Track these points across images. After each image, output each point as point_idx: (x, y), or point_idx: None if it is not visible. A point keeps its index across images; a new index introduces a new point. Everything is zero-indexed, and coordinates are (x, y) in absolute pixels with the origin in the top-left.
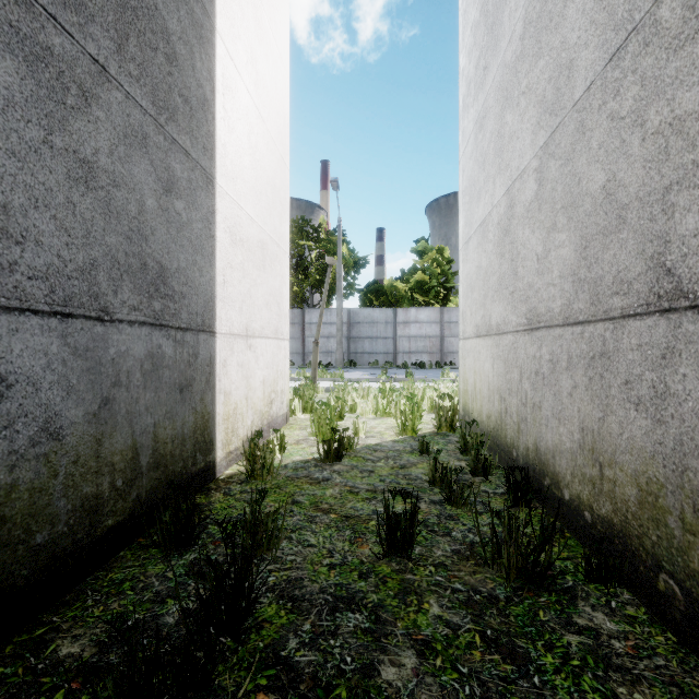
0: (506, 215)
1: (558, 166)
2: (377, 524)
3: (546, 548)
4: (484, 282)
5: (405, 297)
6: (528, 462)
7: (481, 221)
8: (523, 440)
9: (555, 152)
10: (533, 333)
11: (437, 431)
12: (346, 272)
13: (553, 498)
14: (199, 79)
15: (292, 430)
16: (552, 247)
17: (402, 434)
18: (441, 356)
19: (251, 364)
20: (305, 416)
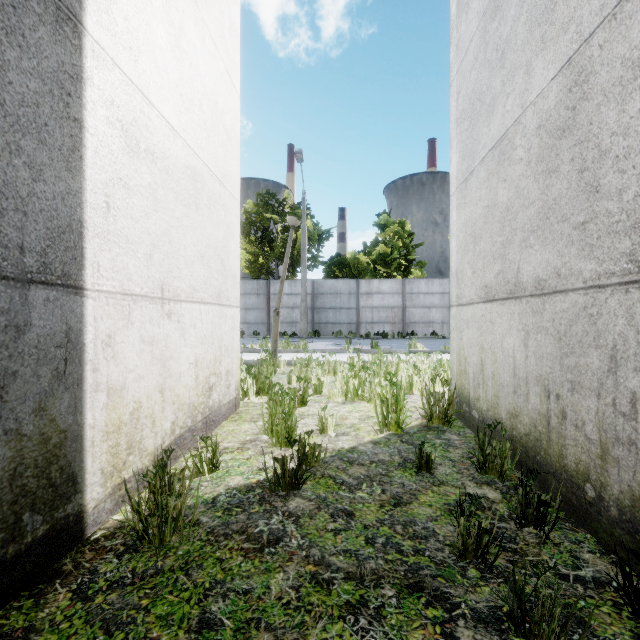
0: (562, 104)
1: None
2: None
3: None
4: (503, 223)
5: (368, 269)
6: (639, 523)
7: (495, 140)
8: (622, 478)
9: None
10: None
11: (427, 425)
12: (310, 245)
13: None
14: None
15: (239, 423)
16: None
17: (383, 430)
18: (403, 326)
19: (172, 339)
20: (260, 400)
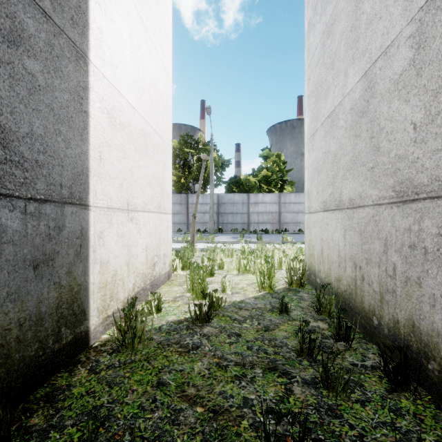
0: (362, 98)
1: None
2: (250, 427)
3: None
4: (333, 164)
5: (255, 186)
6: (397, 335)
7: (329, 113)
8: (389, 311)
9: None
10: (406, 205)
11: (289, 288)
12: (216, 170)
13: None
14: None
15: (172, 287)
16: None
17: (261, 290)
18: (279, 225)
19: (133, 234)
20: (184, 273)
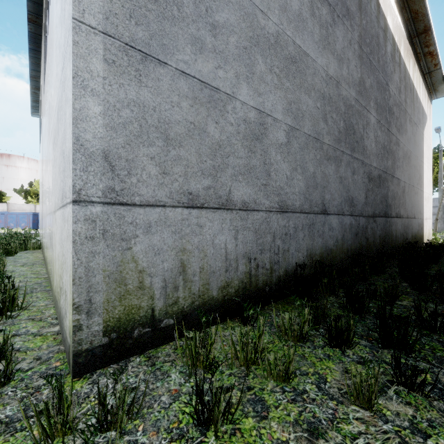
0: None
1: None
2: None
3: None
4: None
5: None
6: None
7: None
8: None
9: None
10: None
11: None
12: None
13: None
14: (422, 176)
15: None
16: None
17: None
18: None
19: (426, 225)
20: None
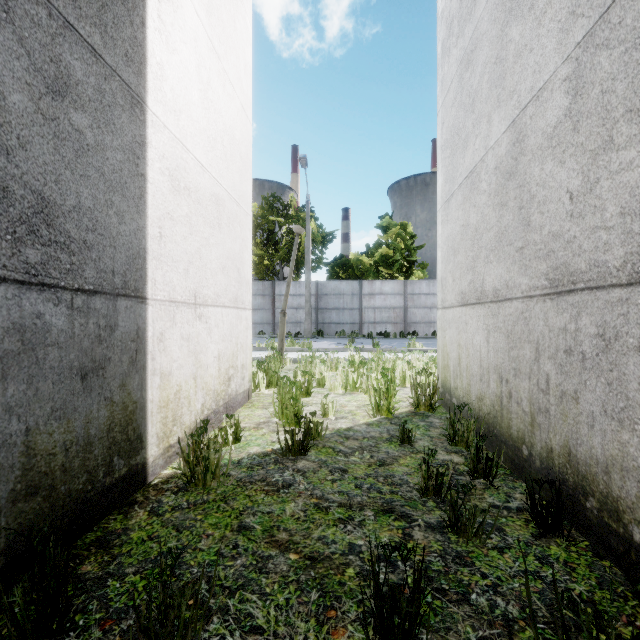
0: (509, 154)
1: (618, 55)
2: (356, 576)
3: (628, 635)
4: (473, 241)
5: (370, 270)
6: (551, 468)
7: (468, 172)
8: (542, 437)
9: (610, 37)
10: (562, 298)
11: (414, 411)
12: (314, 247)
13: (605, 531)
14: None
15: (253, 410)
16: (602, 175)
17: (376, 414)
18: (405, 326)
19: (202, 337)
20: (269, 391)
